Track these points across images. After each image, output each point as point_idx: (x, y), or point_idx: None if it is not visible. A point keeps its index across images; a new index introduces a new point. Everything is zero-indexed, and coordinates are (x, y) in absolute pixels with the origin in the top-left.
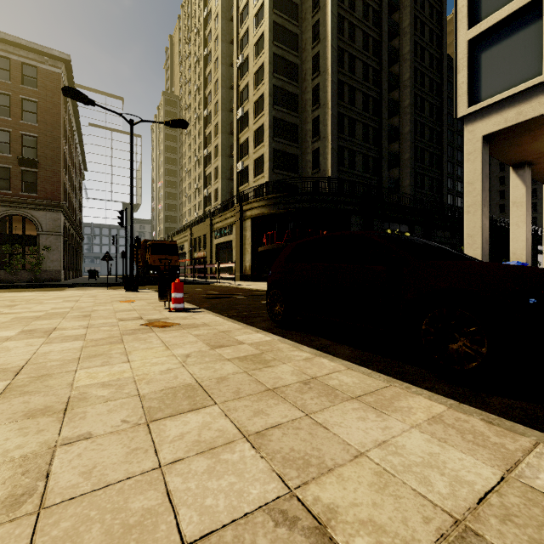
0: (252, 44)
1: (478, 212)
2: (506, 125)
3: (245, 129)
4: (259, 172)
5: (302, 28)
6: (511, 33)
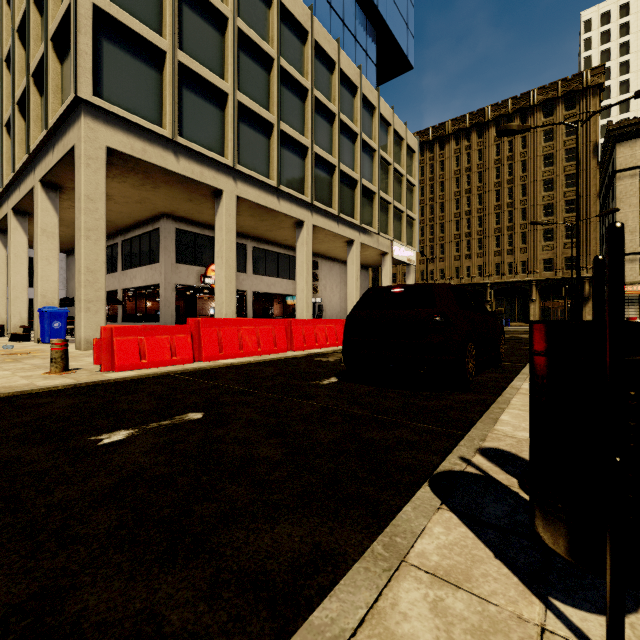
0: None
1: (103, 241)
2: (133, 153)
3: None
4: None
5: None
6: (135, 54)
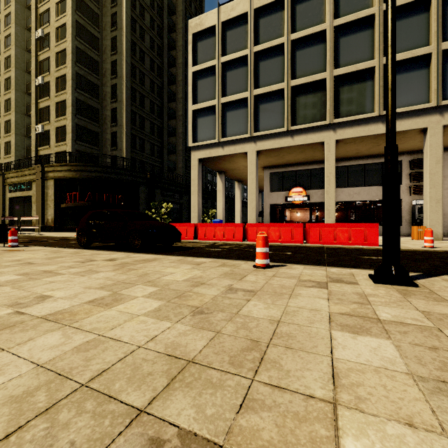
0: (53, 26)
1: (197, 195)
2: (206, 156)
3: (45, 97)
4: (61, 139)
5: (102, 34)
6: (208, 115)
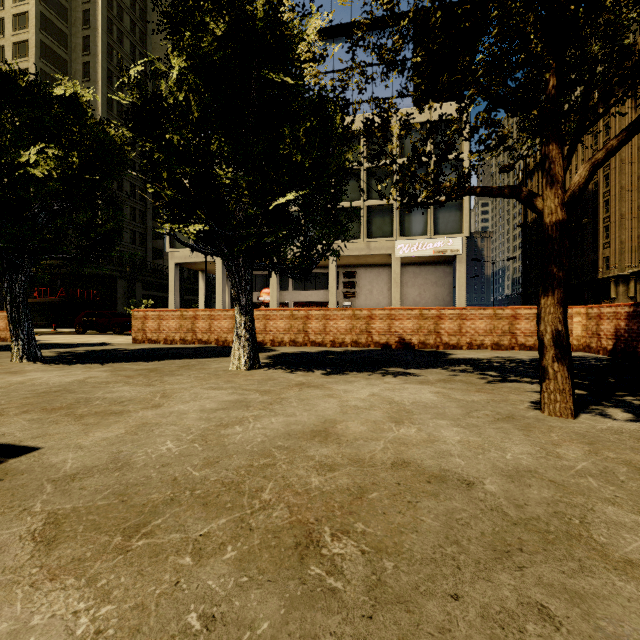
0: None
1: (174, 294)
2: (182, 262)
3: None
4: None
5: None
6: None
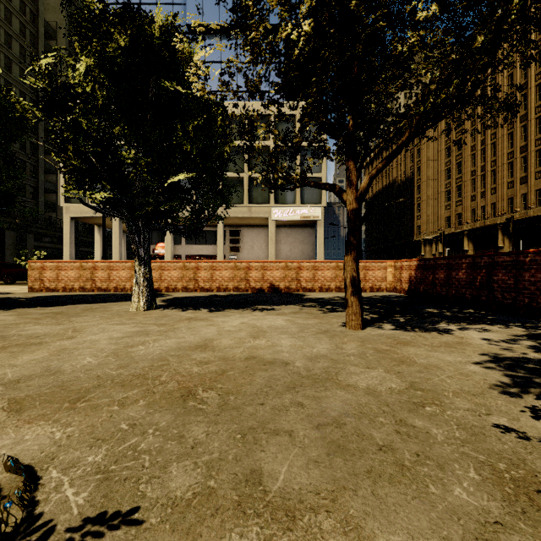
0: None
1: (69, 246)
2: (78, 216)
3: None
4: None
5: None
6: None
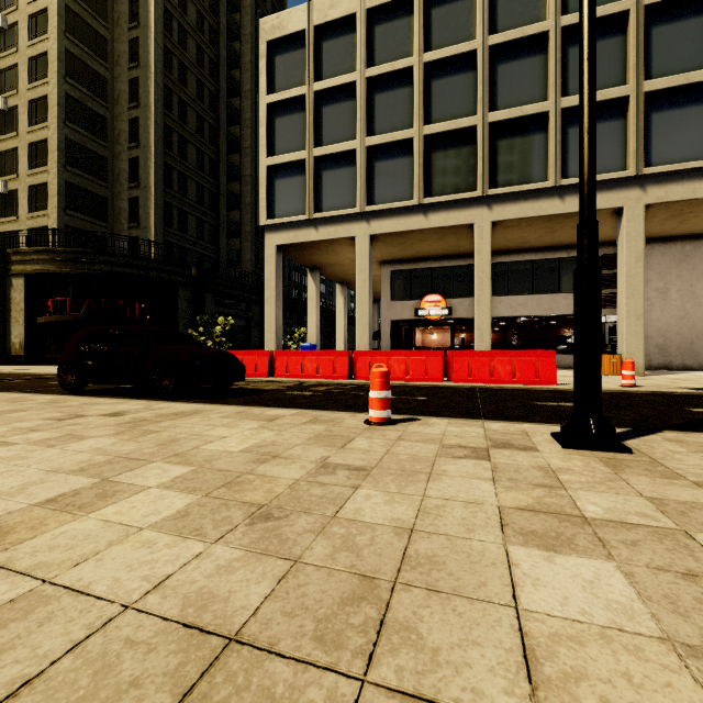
0: (24, 11)
1: (274, 304)
2: (289, 242)
3: (9, 133)
4: (39, 207)
5: (114, 33)
6: (292, 175)
